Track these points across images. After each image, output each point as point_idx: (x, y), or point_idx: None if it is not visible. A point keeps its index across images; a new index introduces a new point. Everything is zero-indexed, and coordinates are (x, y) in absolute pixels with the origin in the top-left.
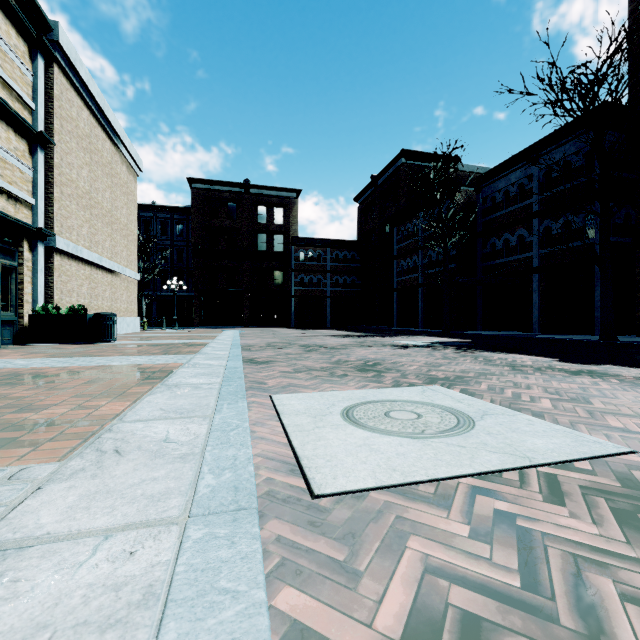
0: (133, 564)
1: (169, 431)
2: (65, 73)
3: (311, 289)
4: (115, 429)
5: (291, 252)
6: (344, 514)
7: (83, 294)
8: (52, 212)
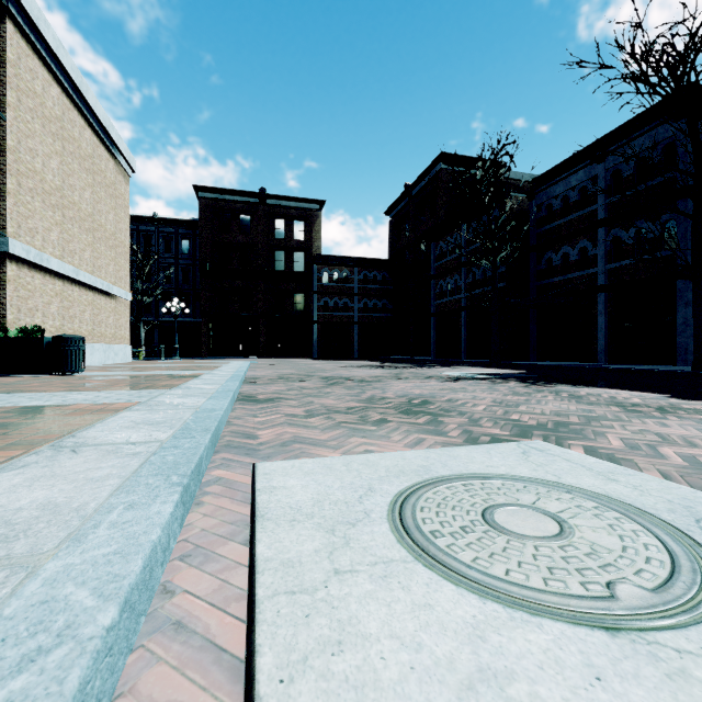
0: None
1: None
2: (24, 34)
3: (336, 314)
4: None
5: (313, 272)
6: None
7: (52, 314)
8: (4, 208)
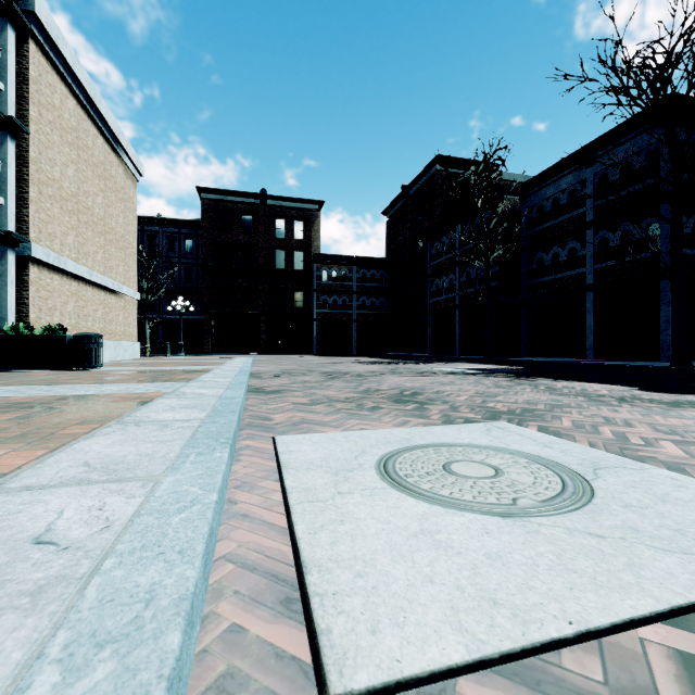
0: None
1: (63, 513)
2: (45, 52)
3: (335, 312)
4: None
5: (313, 270)
6: None
7: (68, 313)
8: (28, 215)
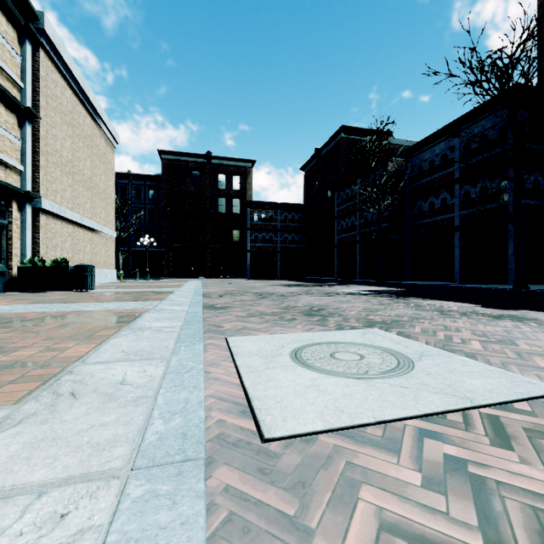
0: (61, 531)
1: (127, 373)
2: (50, 57)
3: (264, 245)
4: (76, 371)
5: (247, 214)
6: (294, 460)
7: (66, 249)
8: (39, 177)
